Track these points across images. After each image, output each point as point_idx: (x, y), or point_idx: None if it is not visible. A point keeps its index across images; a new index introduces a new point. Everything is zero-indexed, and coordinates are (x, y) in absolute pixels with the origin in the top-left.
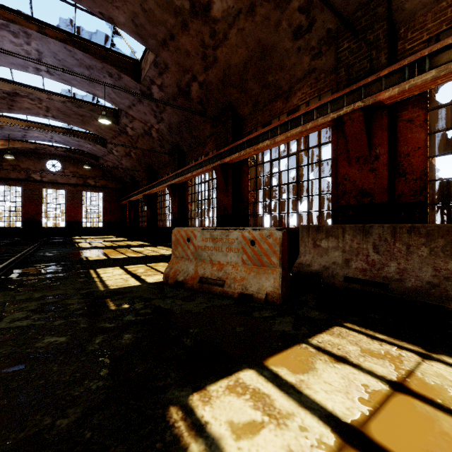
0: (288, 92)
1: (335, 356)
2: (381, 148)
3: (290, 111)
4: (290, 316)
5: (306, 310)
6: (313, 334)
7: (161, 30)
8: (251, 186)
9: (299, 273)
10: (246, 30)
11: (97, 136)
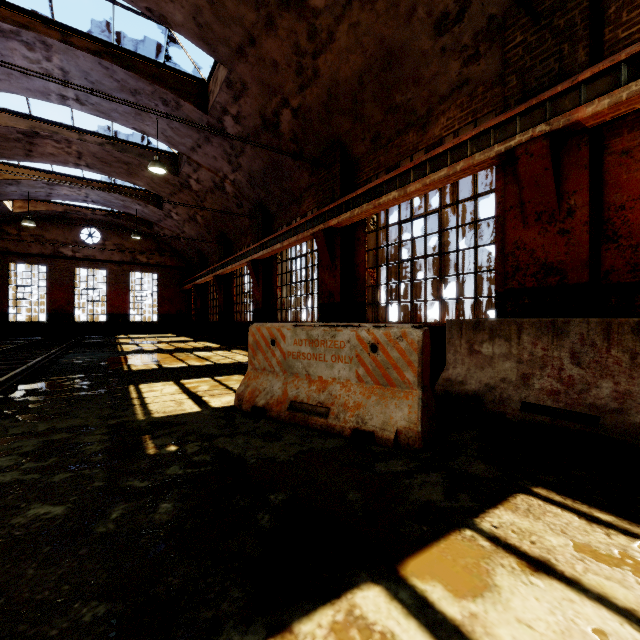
0: (426, 118)
1: (528, 558)
2: (578, 197)
3: (429, 146)
4: (438, 472)
5: (464, 460)
6: (481, 509)
7: (236, 32)
8: (369, 260)
9: (446, 395)
10: (363, 25)
11: (150, 193)
